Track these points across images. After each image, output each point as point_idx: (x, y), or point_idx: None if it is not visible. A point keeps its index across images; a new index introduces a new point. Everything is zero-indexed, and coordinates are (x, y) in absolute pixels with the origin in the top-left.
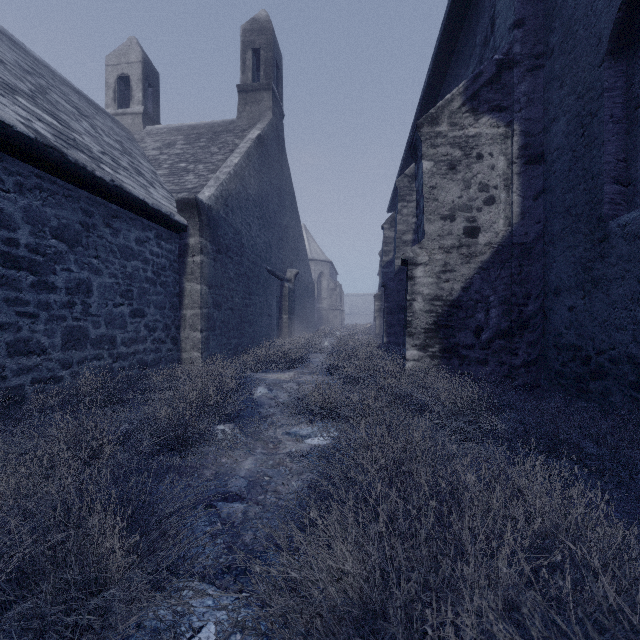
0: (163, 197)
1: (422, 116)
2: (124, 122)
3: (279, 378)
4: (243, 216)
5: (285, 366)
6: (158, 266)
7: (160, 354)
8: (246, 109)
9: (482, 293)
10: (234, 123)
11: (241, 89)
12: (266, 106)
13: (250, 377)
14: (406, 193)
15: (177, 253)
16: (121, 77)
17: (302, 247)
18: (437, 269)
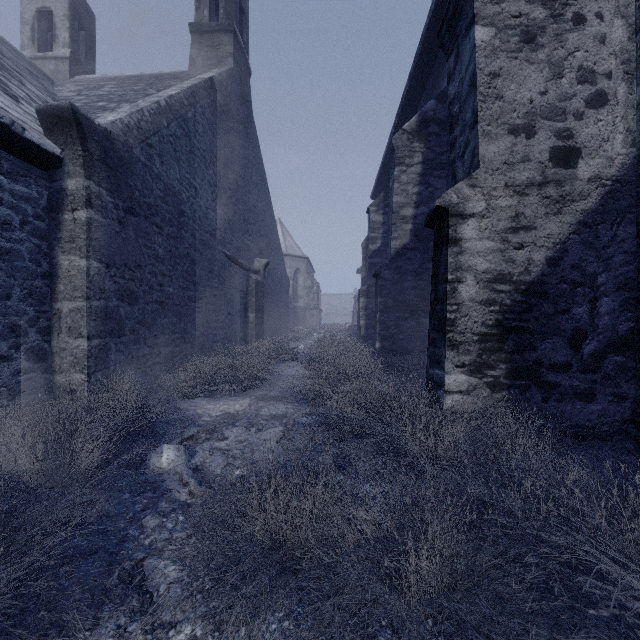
0: (28, 114)
1: (423, 61)
2: (44, 68)
3: (224, 411)
4: (183, 172)
5: (241, 386)
6: None
7: None
8: (201, 54)
9: (584, 269)
10: (186, 72)
11: (194, 29)
12: (226, 51)
13: (179, 409)
14: (405, 154)
15: (44, 204)
16: (41, 12)
17: (274, 235)
18: (502, 225)
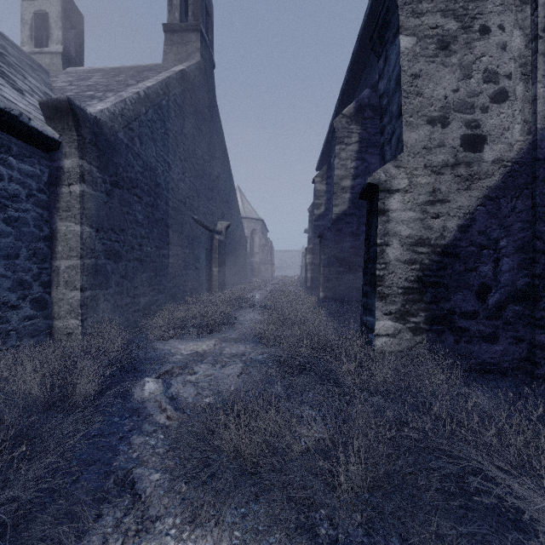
0: (32, 105)
1: (359, 56)
2: (41, 61)
3: (194, 351)
4: (159, 151)
5: (207, 329)
6: (0, 193)
7: (5, 326)
8: (173, 50)
9: (489, 234)
10: (160, 65)
11: (167, 29)
12: (194, 47)
13: (156, 349)
14: (344, 135)
15: (45, 180)
16: (38, 14)
17: (234, 201)
18: (422, 198)
